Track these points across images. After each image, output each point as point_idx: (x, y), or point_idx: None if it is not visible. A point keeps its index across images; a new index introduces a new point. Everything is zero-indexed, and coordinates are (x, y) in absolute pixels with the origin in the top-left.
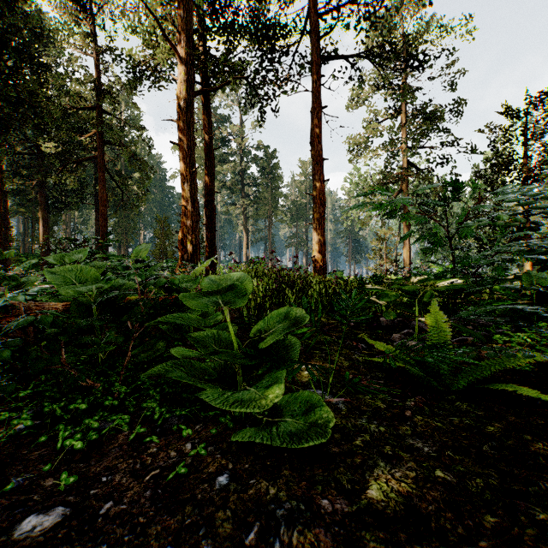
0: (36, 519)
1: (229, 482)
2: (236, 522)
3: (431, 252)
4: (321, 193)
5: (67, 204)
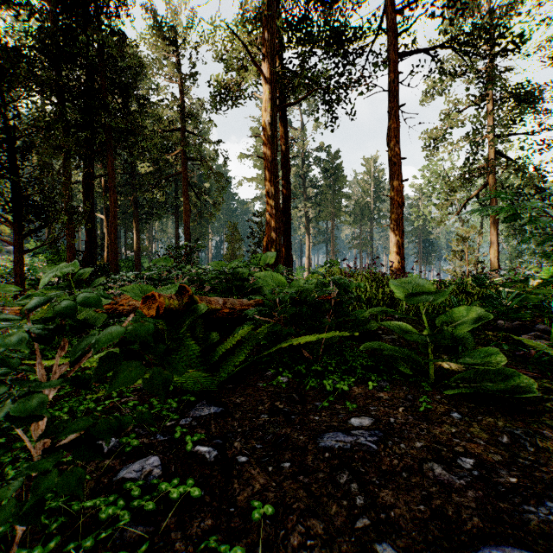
0: (358, 420)
1: (462, 417)
2: (488, 434)
3: None
4: (399, 194)
5: (153, 215)
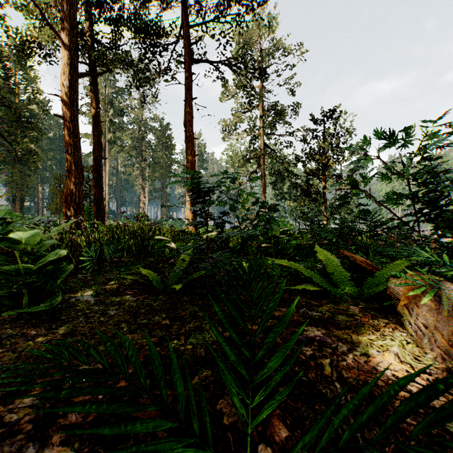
0: None
1: None
2: None
3: (223, 214)
4: (192, 165)
5: None
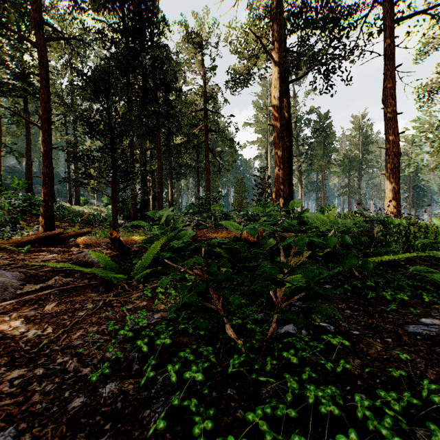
0: (427, 320)
1: None
2: None
3: None
4: (395, 146)
5: (181, 174)
